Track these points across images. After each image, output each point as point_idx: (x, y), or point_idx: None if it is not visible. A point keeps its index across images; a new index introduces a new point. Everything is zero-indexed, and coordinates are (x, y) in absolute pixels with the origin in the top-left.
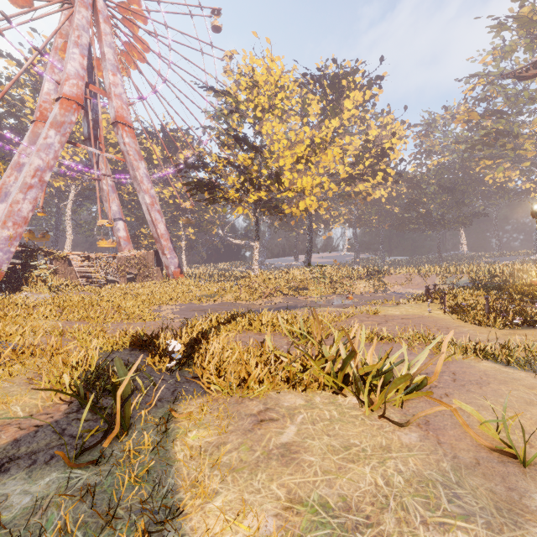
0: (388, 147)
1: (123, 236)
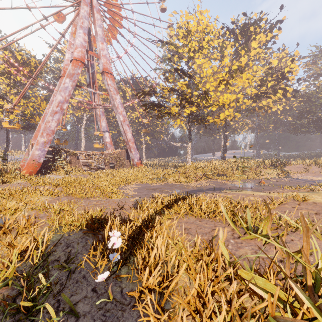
0: (287, 71)
1: (108, 141)
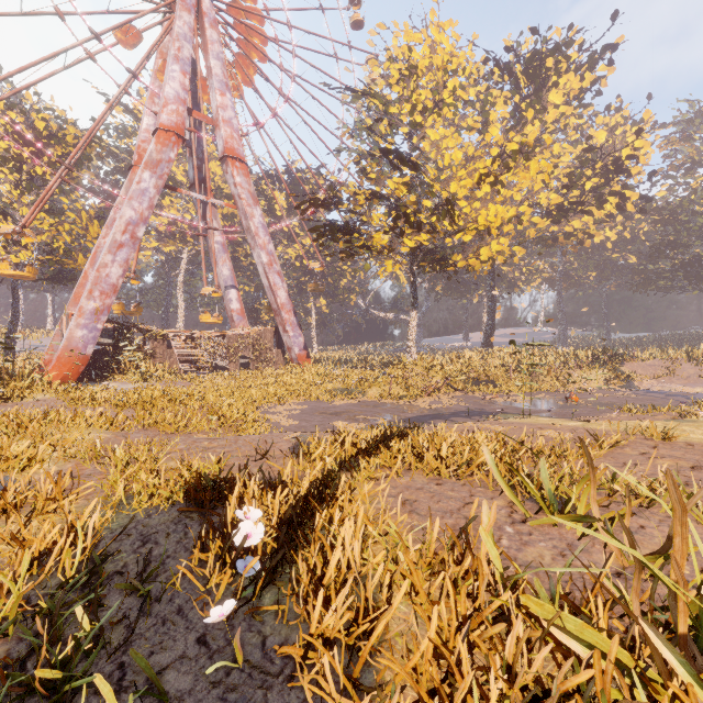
0: (628, 155)
1: (236, 308)
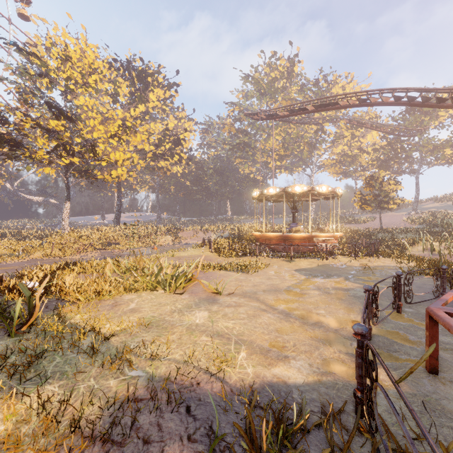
0: (182, 138)
1: None
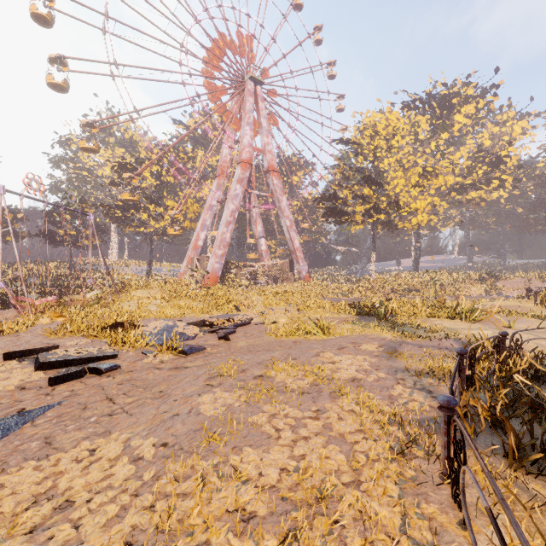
0: (504, 155)
1: (264, 249)
